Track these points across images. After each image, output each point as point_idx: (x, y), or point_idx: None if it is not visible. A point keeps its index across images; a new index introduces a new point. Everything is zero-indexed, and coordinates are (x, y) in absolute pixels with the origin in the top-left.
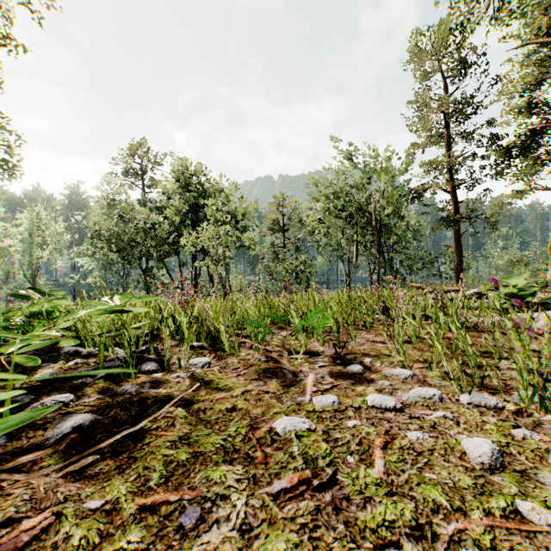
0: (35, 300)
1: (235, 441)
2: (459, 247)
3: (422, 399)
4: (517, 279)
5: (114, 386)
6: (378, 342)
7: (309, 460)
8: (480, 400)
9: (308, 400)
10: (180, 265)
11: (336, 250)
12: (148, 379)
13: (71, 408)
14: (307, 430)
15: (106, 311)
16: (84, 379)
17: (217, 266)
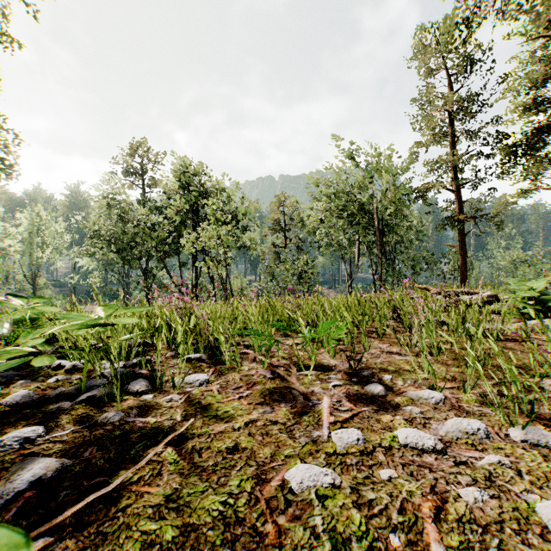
0: (17, 306)
1: (238, 504)
2: (463, 247)
3: (464, 435)
4: (538, 282)
5: (95, 412)
6: (394, 353)
7: (339, 541)
8: (538, 438)
9: (326, 437)
10: (180, 265)
11: (337, 251)
12: (136, 402)
13: (38, 446)
14: (331, 487)
15: (84, 325)
16: (61, 403)
17: (217, 267)
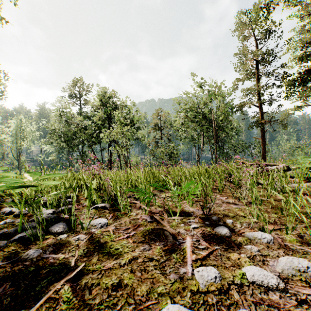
0: None
1: None
2: (263, 139)
3: (297, 273)
4: None
5: (22, 249)
6: (231, 203)
7: None
8: None
9: (190, 274)
10: (101, 149)
11: (191, 141)
12: (53, 241)
13: None
14: None
15: (10, 187)
16: None
17: (122, 150)
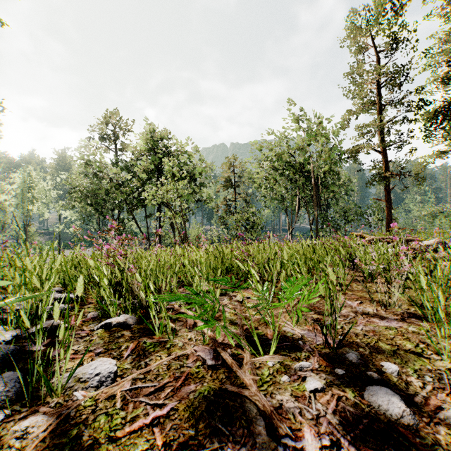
0: None
1: None
2: (389, 200)
3: None
4: None
5: None
6: (372, 315)
7: None
8: None
9: None
10: (146, 216)
11: (279, 204)
12: None
13: None
14: None
15: None
16: None
17: (175, 216)
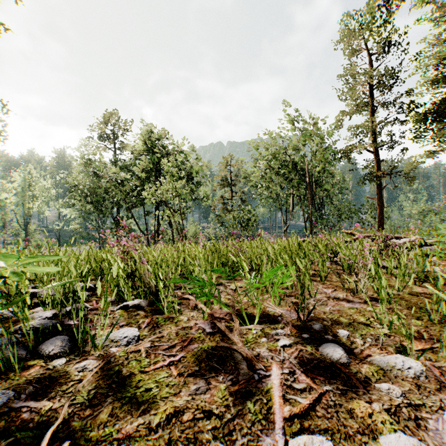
0: None
1: None
2: (380, 199)
3: None
4: None
5: None
6: (341, 299)
7: None
8: None
9: None
10: (145, 214)
11: (275, 202)
12: (40, 372)
13: None
14: None
15: None
16: None
17: (174, 215)
